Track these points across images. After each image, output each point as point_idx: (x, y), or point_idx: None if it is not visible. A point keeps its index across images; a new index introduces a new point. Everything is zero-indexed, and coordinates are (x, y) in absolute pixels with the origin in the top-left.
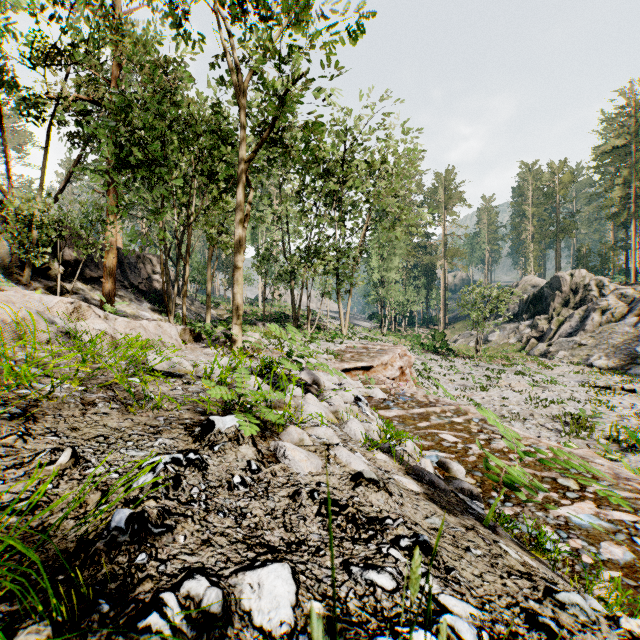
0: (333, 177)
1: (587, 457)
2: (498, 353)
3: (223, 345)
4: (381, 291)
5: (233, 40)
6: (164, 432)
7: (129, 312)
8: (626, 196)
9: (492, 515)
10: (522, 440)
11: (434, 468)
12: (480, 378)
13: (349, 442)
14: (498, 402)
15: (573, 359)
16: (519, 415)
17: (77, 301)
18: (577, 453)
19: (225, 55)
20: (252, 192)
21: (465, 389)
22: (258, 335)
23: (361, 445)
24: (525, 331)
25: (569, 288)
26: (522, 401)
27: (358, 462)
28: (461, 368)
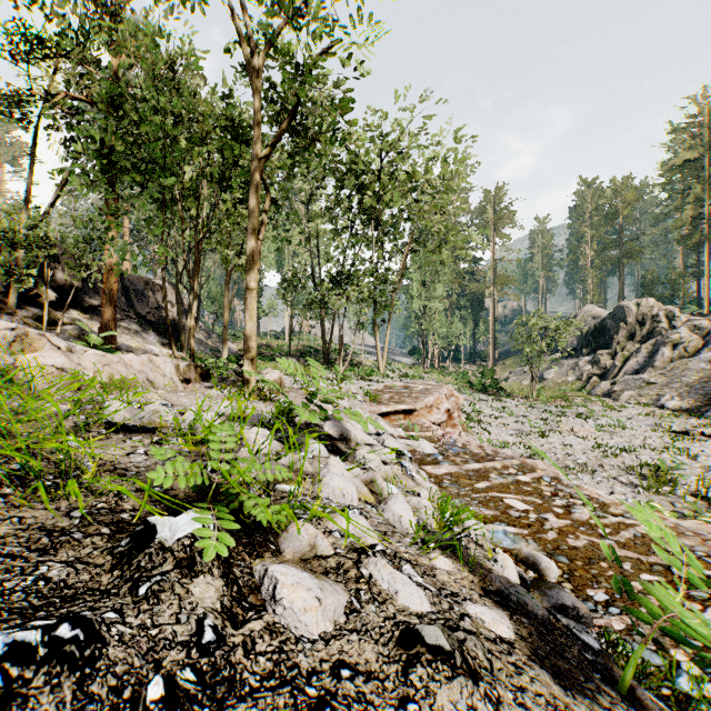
0: (369, 191)
1: (702, 533)
2: (555, 393)
3: (234, 385)
4: (423, 323)
5: (245, 7)
6: (63, 547)
7: (134, 346)
8: (698, 216)
9: (606, 643)
10: (610, 507)
11: (503, 550)
12: (538, 422)
13: (392, 537)
14: (560, 450)
15: (641, 399)
16: (586, 466)
17: (24, 327)
18: (686, 526)
19: (234, 24)
20: (269, 197)
21: (521, 435)
22: (278, 372)
23: (410, 541)
24: (585, 368)
25: (635, 319)
26: (588, 449)
27: (409, 590)
28: (515, 410)
